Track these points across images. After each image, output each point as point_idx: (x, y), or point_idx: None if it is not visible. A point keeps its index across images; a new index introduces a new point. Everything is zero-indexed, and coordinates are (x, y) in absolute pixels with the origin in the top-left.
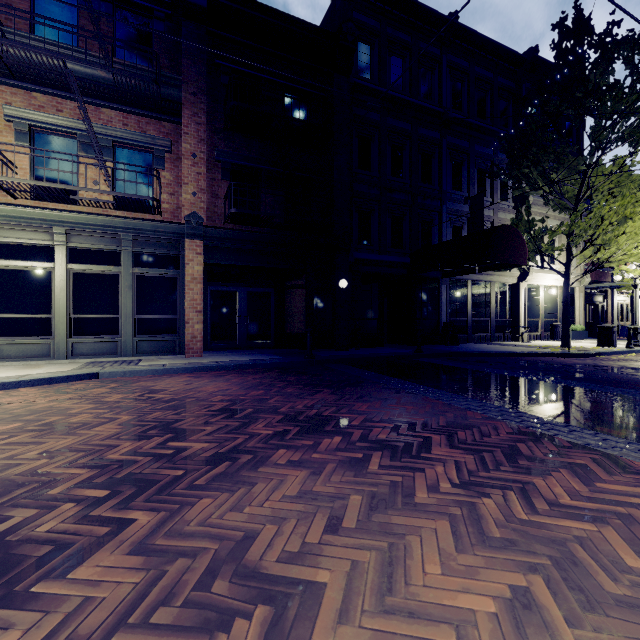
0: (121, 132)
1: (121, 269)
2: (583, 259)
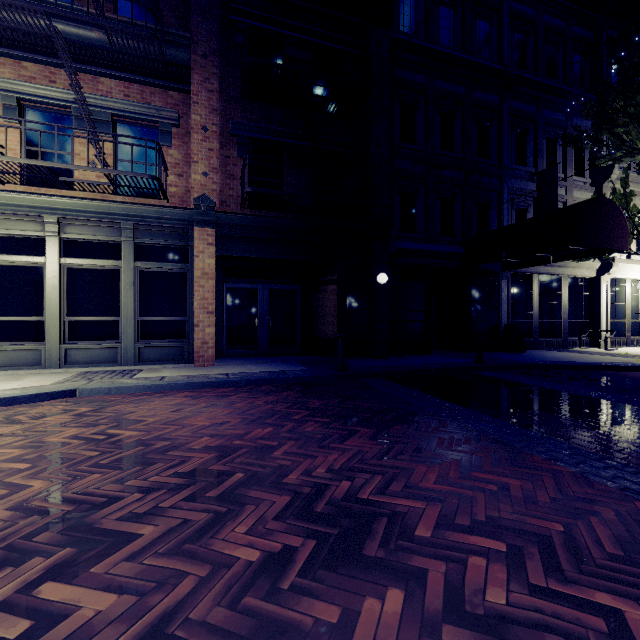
0: (121, 103)
1: (121, 263)
2: None
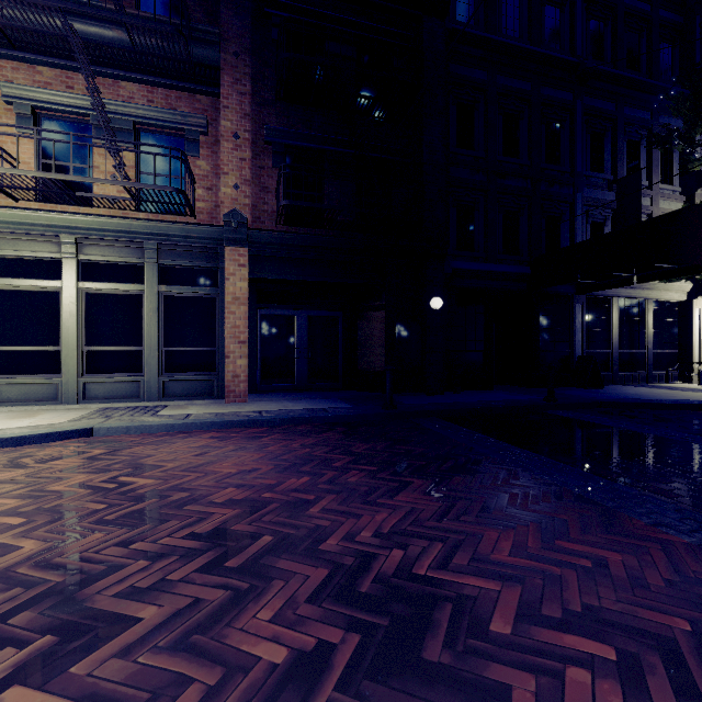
0: (144, 110)
1: (144, 288)
2: None
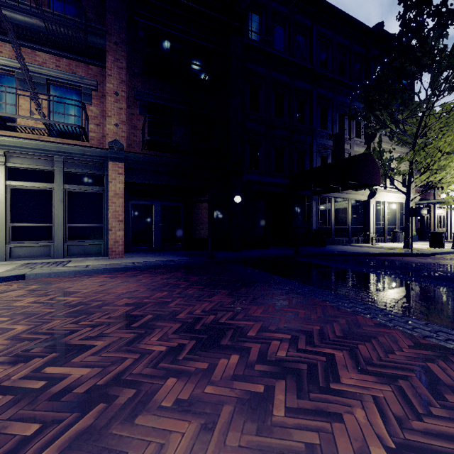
0: (54, 72)
1: (54, 186)
2: (419, 181)
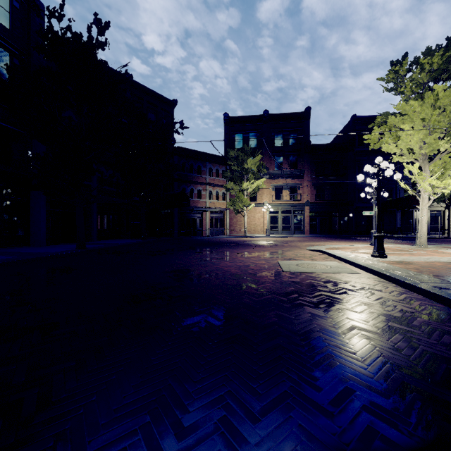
0: (291, 184)
1: (291, 214)
2: None
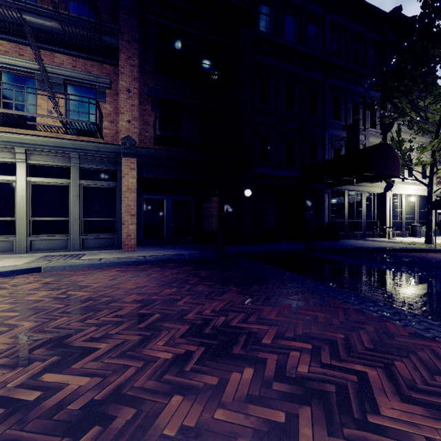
0: (70, 72)
1: (70, 181)
2: None
